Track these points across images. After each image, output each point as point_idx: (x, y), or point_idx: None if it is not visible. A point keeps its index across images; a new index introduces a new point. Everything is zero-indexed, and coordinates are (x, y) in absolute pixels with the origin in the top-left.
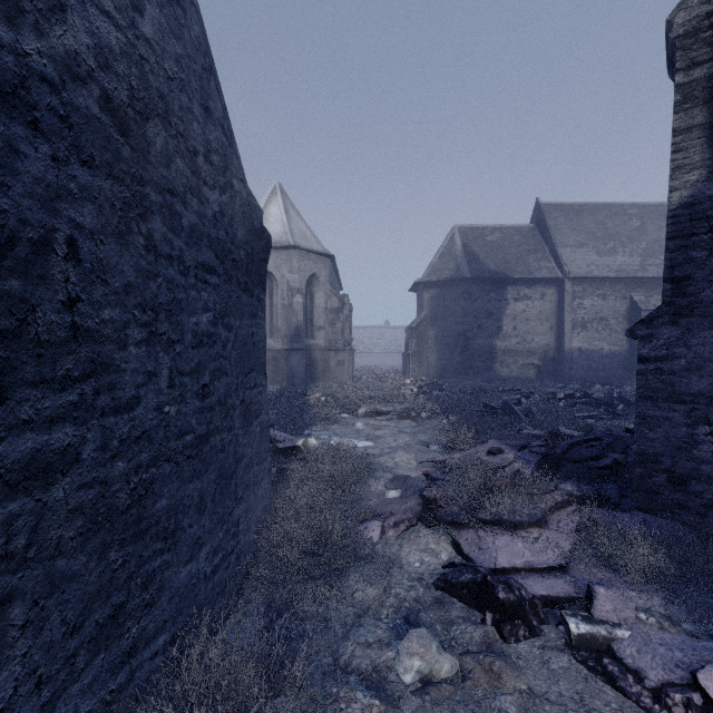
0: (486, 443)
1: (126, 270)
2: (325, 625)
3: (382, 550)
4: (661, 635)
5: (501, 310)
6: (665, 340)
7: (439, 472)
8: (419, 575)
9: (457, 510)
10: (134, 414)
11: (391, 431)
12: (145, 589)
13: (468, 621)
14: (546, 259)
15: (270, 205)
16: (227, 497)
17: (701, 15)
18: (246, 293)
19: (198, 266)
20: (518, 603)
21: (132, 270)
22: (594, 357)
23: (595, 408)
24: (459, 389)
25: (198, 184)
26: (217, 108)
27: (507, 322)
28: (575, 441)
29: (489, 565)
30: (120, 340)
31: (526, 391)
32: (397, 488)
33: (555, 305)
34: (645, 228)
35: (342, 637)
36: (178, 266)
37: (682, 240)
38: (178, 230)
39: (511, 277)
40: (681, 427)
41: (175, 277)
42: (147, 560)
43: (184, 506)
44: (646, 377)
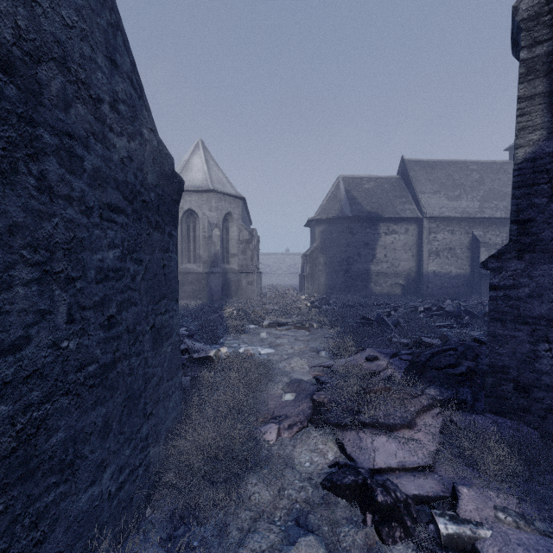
0: (364, 351)
1: (11, 210)
2: (224, 530)
3: (278, 451)
4: (518, 535)
5: (375, 241)
6: (512, 271)
7: (327, 376)
8: (309, 475)
9: (341, 414)
10: (21, 355)
11: (289, 340)
12: (34, 528)
13: (351, 521)
14: (409, 202)
15: (193, 157)
16: (135, 416)
17: (542, 1)
18: (157, 230)
19: (103, 207)
20: (394, 505)
21: (19, 210)
22: (445, 278)
23: (447, 319)
24: (343, 303)
25: (103, 130)
26: (125, 62)
27: (379, 251)
28: (436, 351)
29: (368, 465)
30: (3, 281)
31: (394, 305)
32: (292, 391)
33: (416, 238)
34: (482, 180)
35: (238, 544)
36: (79, 207)
37: (526, 188)
38: (79, 172)
39: (383, 216)
40: (525, 344)
41: (75, 217)
42: (38, 498)
43: (85, 434)
44: (497, 302)
